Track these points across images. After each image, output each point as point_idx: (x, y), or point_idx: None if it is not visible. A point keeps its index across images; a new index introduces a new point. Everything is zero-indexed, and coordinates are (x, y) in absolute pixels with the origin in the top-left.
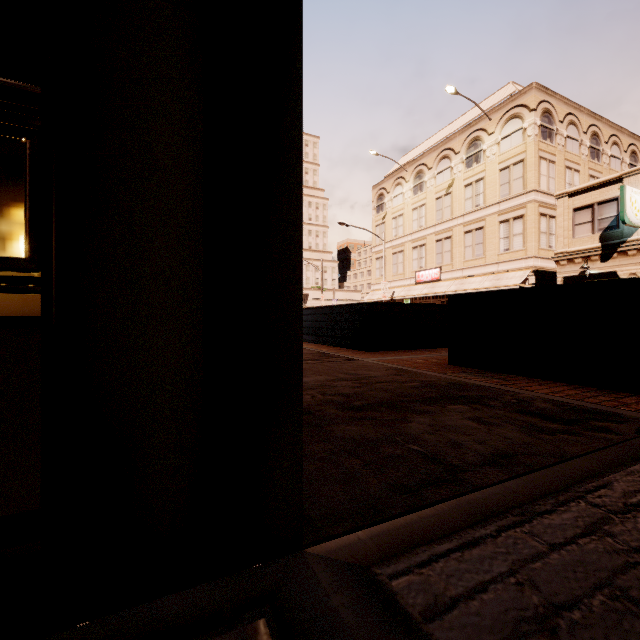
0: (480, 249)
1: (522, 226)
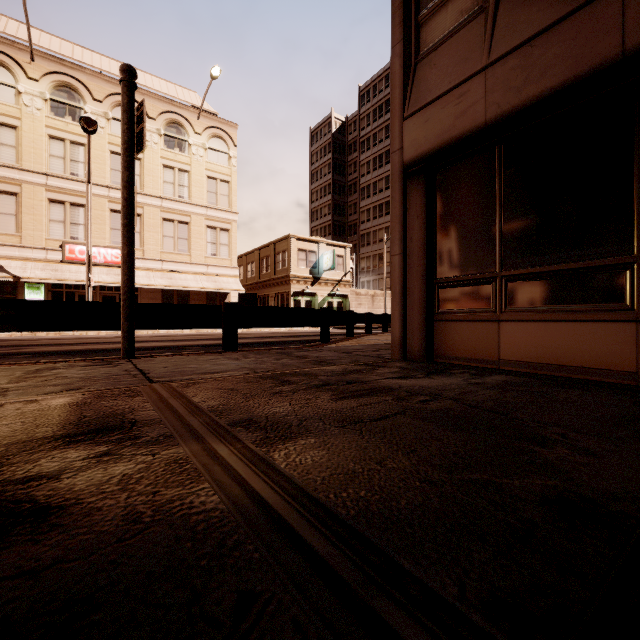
0: (185, 245)
1: (228, 239)
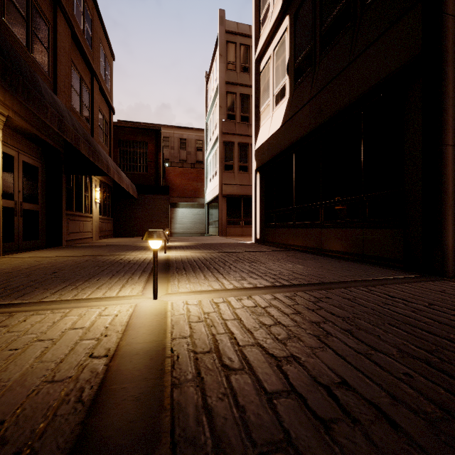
0: None
1: None
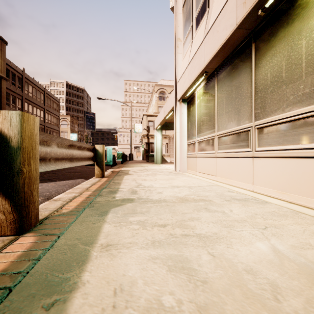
0: None
1: None
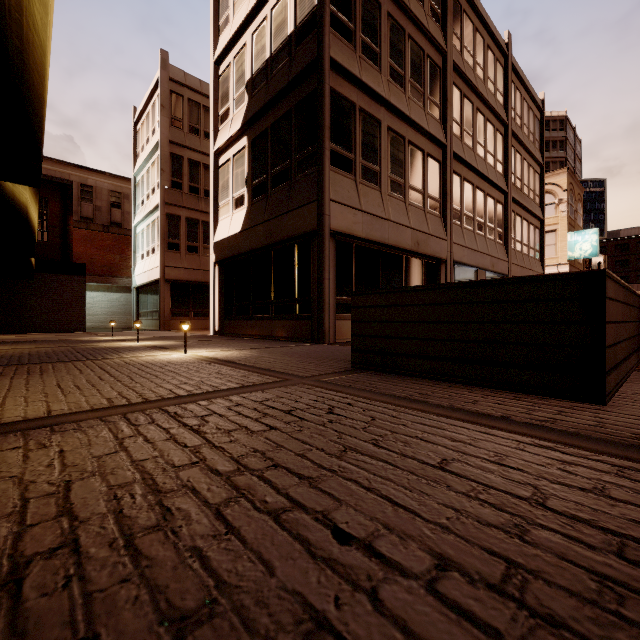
0: None
1: None
